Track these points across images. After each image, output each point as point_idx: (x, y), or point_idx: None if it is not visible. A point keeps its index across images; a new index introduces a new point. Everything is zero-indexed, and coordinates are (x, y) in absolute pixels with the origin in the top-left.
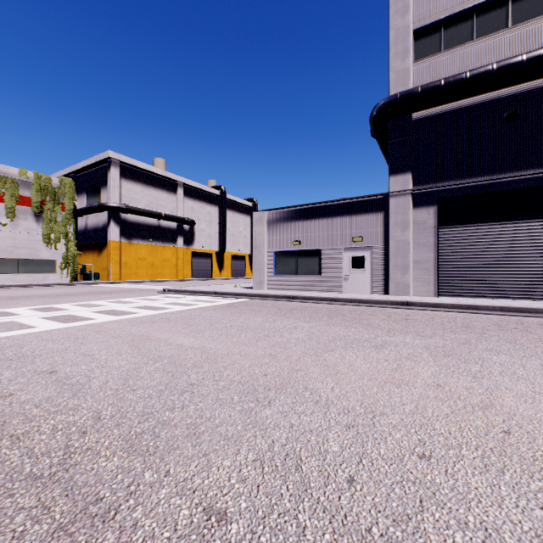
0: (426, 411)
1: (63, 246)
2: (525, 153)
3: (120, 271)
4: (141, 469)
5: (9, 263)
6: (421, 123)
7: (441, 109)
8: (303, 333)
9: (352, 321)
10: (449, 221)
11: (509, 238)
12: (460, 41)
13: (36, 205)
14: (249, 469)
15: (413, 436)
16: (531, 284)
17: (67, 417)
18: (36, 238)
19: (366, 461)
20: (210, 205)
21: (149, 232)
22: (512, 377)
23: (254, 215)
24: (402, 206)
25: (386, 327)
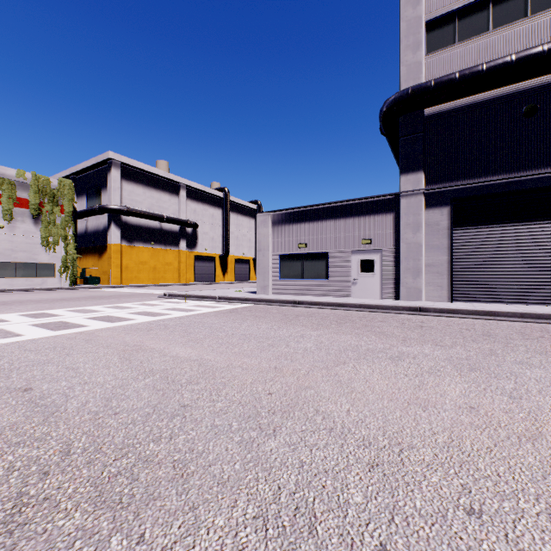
0: (463, 442)
1: (62, 249)
2: (545, 150)
3: (121, 275)
4: (107, 532)
5: (6, 267)
6: (434, 119)
7: (455, 104)
8: (311, 342)
9: (363, 329)
10: (463, 223)
11: (528, 240)
12: (475, 32)
13: (34, 207)
14: (247, 532)
15: (454, 480)
16: None
17: (30, 450)
18: (34, 241)
19: (399, 520)
20: (214, 208)
21: (151, 235)
22: None
23: (258, 217)
24: (414, 207)
25: (401, 335)
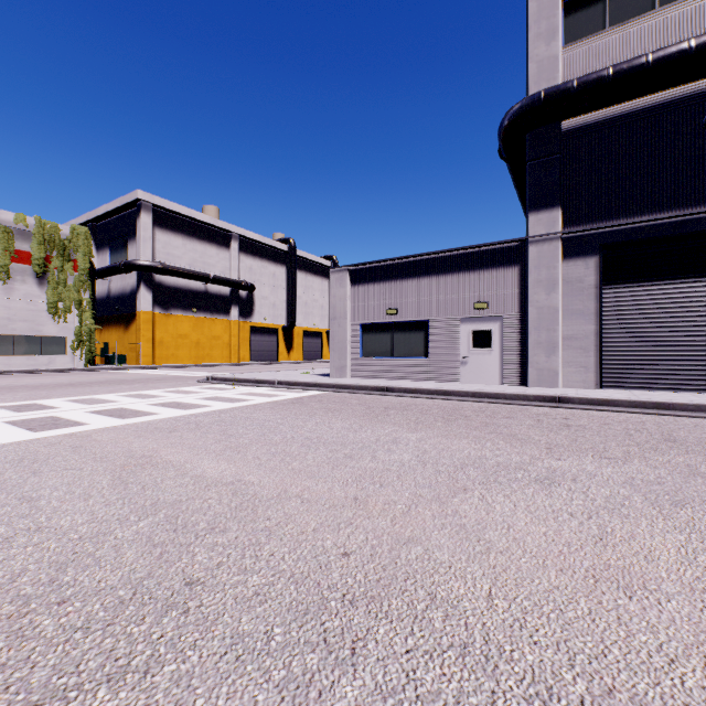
0: None
1: (75, 318)
2: None
3: (154, 353)
4: None
5: (1, 341)
6: (575, 135)
7: (606, 114)
8: (409, 451)
9: (484, 430)
10: (617, 278)
11: None
12: (634, 12)
13: (37, 263)
14: None
15: None
16: None
17: None
18: (38, 308)
19: None
20: (275, 265)
21: (193, 299)
22: None
23: (332, 273)
24: (547, 257)
25: (541, 439)
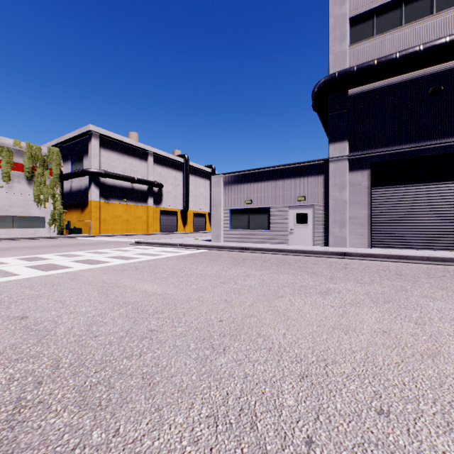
0: (376, 359)
1: (51, 205)
2: (448, 123)
3: (100, 227)
4: (89, 427)
5: (5, 219)
6: (356, 98)
7: (374, 86)
8: (255, 280)
9: (298, 270)
10: (380, 183)
11: (433, 197)
12: (390, 26)
13: (28, 171)
14: (201, 427)
15: (368, 388)
16: (453, 237)
17: (26, 365)
18: (28, 199)
19: (323, 418)
20: (176, 171)
21: (124, 193)
22: (452, 323)
23: (212, 178)
24: (340, 170)
25: (328, 274)
